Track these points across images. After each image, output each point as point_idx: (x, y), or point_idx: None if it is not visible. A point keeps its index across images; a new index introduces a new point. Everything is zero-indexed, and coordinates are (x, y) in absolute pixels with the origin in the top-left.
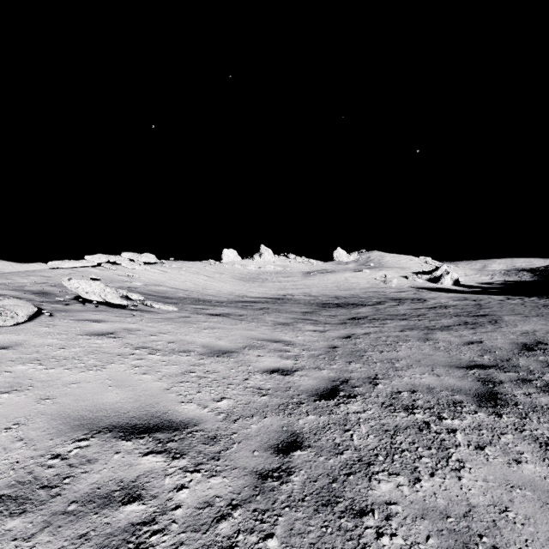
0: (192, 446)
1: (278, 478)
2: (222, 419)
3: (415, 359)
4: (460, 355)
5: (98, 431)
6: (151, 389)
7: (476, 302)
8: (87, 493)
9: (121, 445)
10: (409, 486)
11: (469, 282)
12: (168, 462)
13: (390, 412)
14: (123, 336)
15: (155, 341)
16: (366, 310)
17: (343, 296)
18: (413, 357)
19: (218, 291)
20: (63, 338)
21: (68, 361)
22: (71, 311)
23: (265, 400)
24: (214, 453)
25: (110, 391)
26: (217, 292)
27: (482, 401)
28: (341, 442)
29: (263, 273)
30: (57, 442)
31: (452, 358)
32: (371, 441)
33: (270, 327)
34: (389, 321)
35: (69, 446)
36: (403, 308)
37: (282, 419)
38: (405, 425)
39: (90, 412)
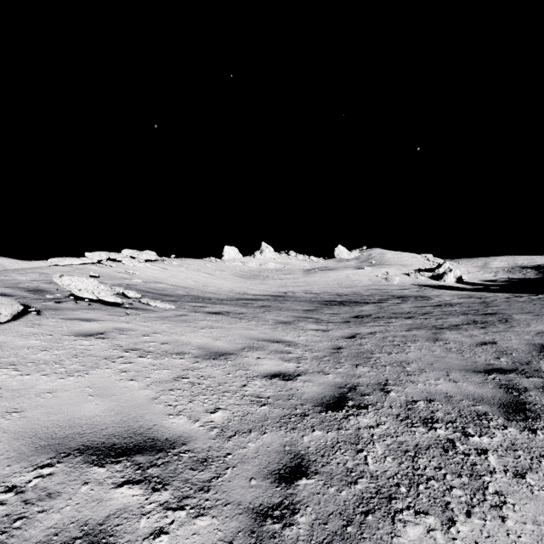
0: (177, 472)
1: (279, 518)
2: (215, 436)
3: (427, 362)
4: (474, 357)
5: (66, 454)
6: (136, 399)
7: (482, 300)
8: (41, 542)
9: (92, 473)
10: (443, 531)
11: (472, 280)
12: (146, 496)
13: (407, 426)
14: (114, 337)
15: (147, 342)
16: (369, 307)
17: (345, 293)
18: (425, 359)
19: (218, 288)
20: (47, 339)
21: (47, 366)
22: (62, 310)
23: (265, 410)
24: (204, 482)
25: (89, 402)
26: (217, 289)
27: (509, 412)
28: (354, 466)
29: (264, 270)
30: (14, 469)
31: (467, 361)
32: (389, 465)
33: (271, 326)
34: (393, 319)
35: (28, 474)
36: (407, 306)
37: (284, 435)
38: (426, 443)
39: (62, 428)
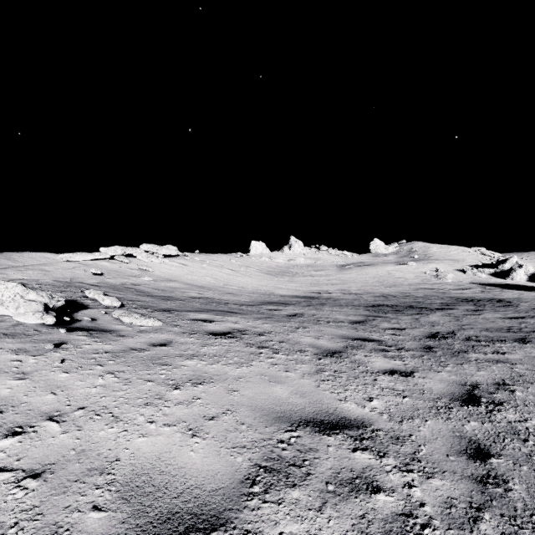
0: None
1: None
2: None
3: None
4: None
5: None
6: None
7: None
8: None
9: None
10: None
11: None
12: None
13: None
14: None
15: None
16: (440, 318)
17: (392, 294)
18: None
19: (241, 287)
20: None
21: None
22: None
23: None
24: None
25: None
26: (239, 288)
27: None
28: None
29: (293, 266)
30: None
31: None
32: None
33: (311, 365)
34: (501, 344)
35: None
36: (493, 316)
37: None
38: None
39: None
